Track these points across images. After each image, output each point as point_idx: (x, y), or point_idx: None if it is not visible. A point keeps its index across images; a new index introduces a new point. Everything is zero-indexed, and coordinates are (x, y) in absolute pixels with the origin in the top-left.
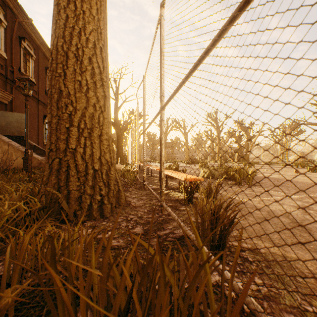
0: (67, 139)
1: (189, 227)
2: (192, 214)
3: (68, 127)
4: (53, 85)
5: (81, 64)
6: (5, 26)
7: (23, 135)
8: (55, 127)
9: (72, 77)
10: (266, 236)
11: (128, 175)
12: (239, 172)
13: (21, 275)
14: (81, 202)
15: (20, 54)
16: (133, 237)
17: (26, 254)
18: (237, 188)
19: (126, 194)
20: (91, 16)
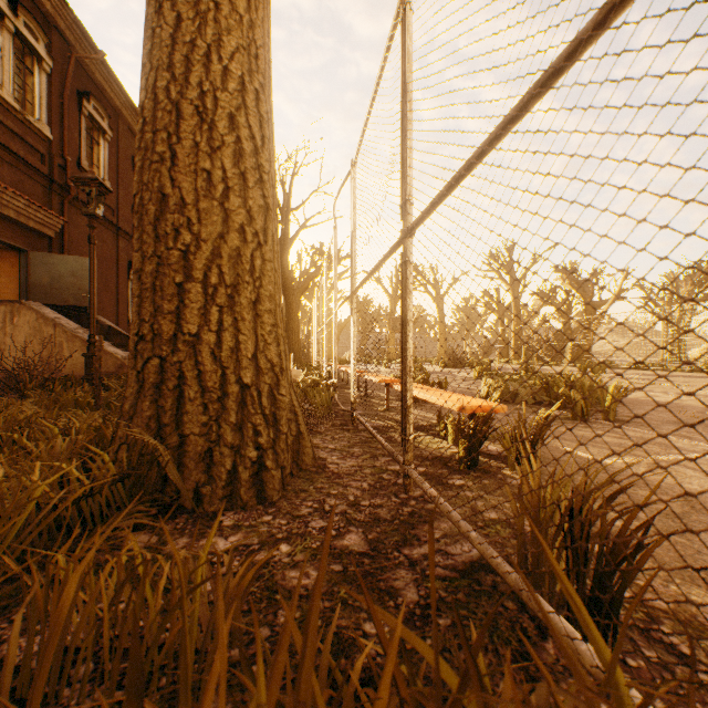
0: (177, 311)
1: (485, 536)
2: (514, 515)
3: (180, 283)
4: (147, 184)
5: (212, 131)
6: (49, 69)
7: (85, 305)
8: (150, 283)
9: (189, 162)
10: (705, 571)
11: (314, 395)
12: (580, 388)
13: (57, 677)
14: (211, 465)
15: (80, 130)
16: (384, 619)
17: (74, 614)
18: (581, 429)
19: (312, 440)
20: (234, 14)
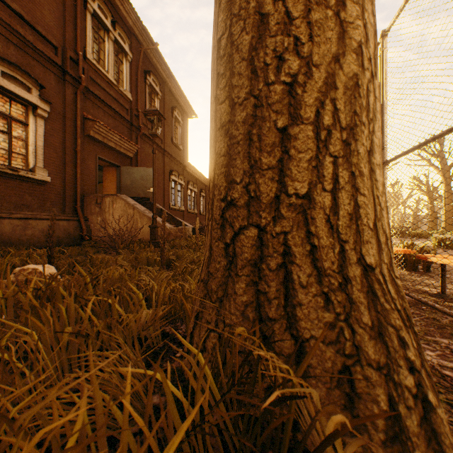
0: (279, 165)
1: None
2: None
3: (282, 127)
4: (236, 14)
5: None
6: (130, 59)
7: (148, 197)
8: (241, 134)
9: None
10: None
11: None
12: None
13: None
14: (353, 397)
15: (145, 94)
16: None
17: None
18: None
19: None
20: None
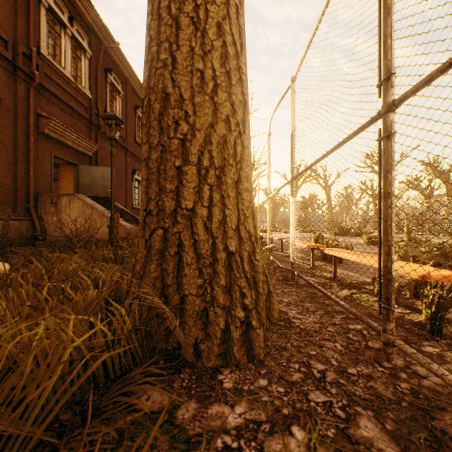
0: (177, 190)
1: None
2: None
3: (178, 166)
4: (152, 88)
5: (204, 37)
6: (89, 57)
7: (108, 196)
8: (155, 168)
9: (186, 65)
10: None
11: None
12: None
13: None
14: (207, 323)
15: (106, 92)
16: None
17: None
18: None
19: None
20: None
